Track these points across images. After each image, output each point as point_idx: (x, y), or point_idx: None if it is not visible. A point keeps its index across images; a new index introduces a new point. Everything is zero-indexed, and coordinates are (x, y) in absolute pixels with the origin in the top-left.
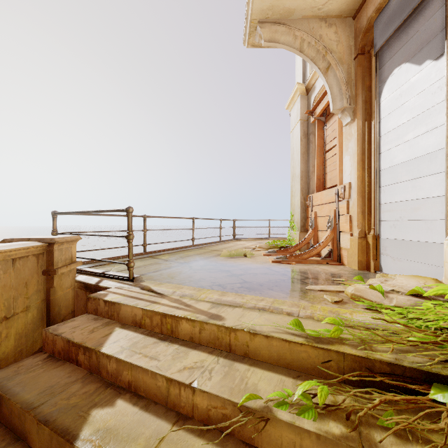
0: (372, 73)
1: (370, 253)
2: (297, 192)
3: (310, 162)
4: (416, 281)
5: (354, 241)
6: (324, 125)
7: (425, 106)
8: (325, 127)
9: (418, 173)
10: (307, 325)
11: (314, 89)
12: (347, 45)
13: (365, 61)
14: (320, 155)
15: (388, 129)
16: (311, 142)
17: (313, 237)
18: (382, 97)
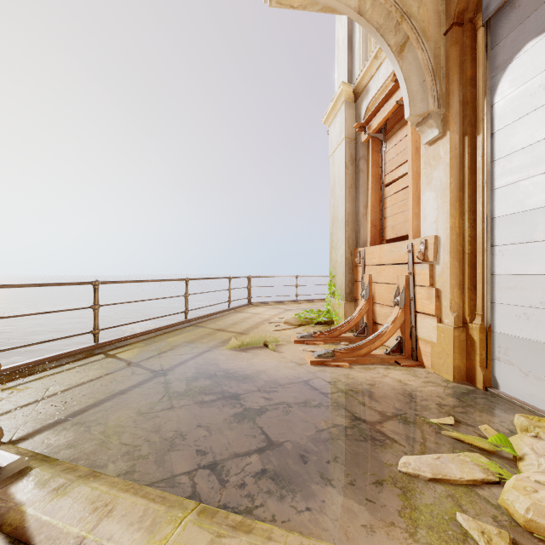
0: (477, 56)
1: (476, 355)
2: (340, 243)
3: (360, 200)
4: None
5: (446, 332)
6: (382, 146)
7: None
8: (383, 148)
9: None
10: None
11: (367, 92)
12: (434, 9)
13: (465, 36)
14: (376, 190)
15: (511, 148)
16: (361, 171)
17: (366, 312)
18: (498, 94)
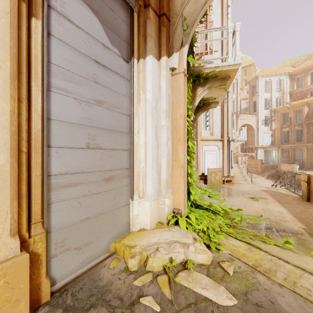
0: None
1: (41, 269)
2: None
3: None
4: (156, 233)
5: (14, 269)
6: None
7: (116, 87)
8: None
9: (110, 145)
10: (276, 251)
11: None
12: None
13: None
14: None
15: (68, 66)
16: None
17: None
18: (55, 3)
